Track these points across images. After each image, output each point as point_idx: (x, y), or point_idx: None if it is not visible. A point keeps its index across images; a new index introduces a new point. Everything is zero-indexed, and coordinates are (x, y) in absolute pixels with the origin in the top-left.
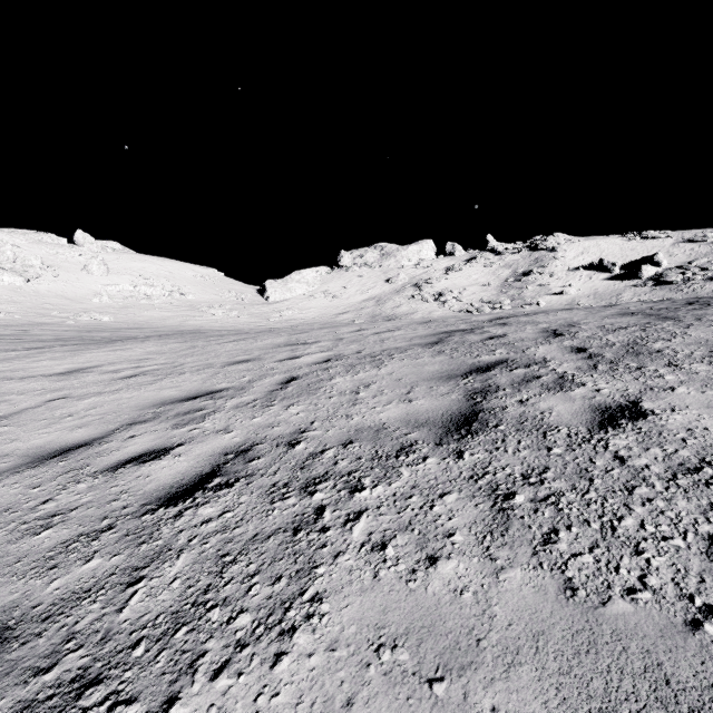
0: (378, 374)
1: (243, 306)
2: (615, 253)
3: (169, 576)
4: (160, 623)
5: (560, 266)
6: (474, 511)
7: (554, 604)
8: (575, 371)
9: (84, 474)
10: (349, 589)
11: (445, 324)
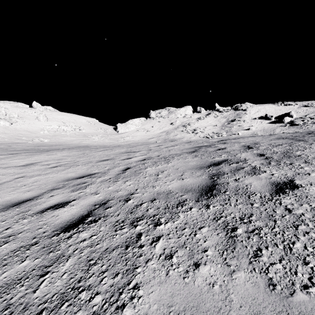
0: (167, 166)
1: (107, 135)
2: (272, 111)
3: (62, 271)
4: (54, 299)
5: (248, 117)
6: (216, 237)
7: (264, 294)
8: (260, 165)
9: (27, 214)
10: (153, 282)
11: (197, 143)
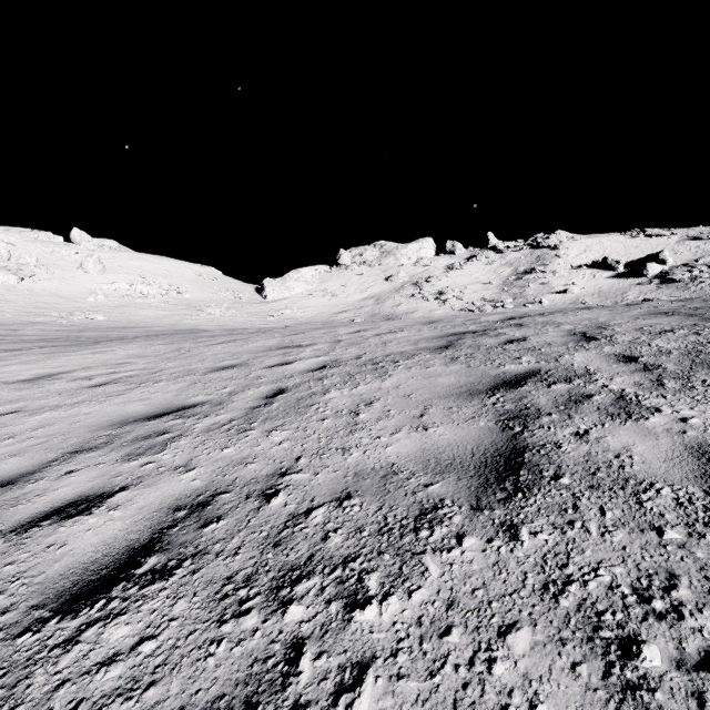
0: (381, 388)
1: (241, 305)
2: (618, 251)
3: None
4: None
5: (563, 264)
6: (573, 687)
7: None
8: (636, 389)
9: None
10: None
11: (452, 325)
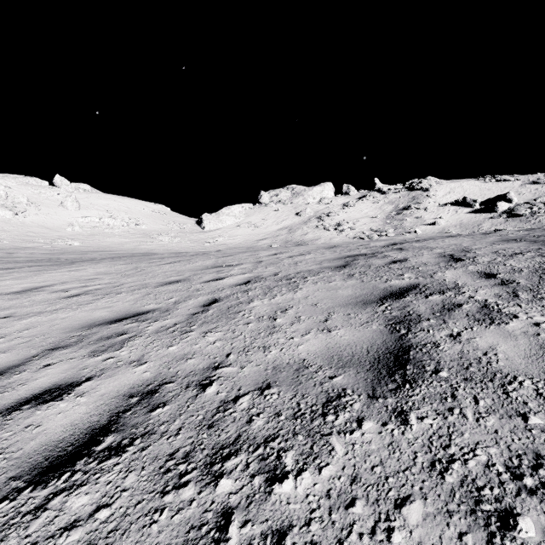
0: (294, 298)
1: (184, 234)
2: (475, 192)
3: None
4: None
5: (432, 203)
6: None
7: None
8: (496, 299)
9: None
10: None
11: (348, 249)
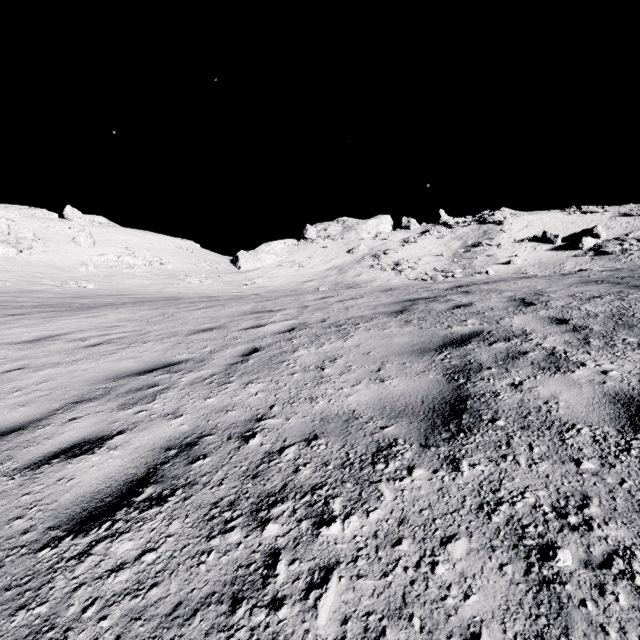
0: (344, 347)
1: (217, 275)
2: (557, 226)
3: None
4: None
5: (507, 238)
6: (500, 582)
7: None
8: (565, 346)
9: (0, 471)
10: None
11: (406, 292)
